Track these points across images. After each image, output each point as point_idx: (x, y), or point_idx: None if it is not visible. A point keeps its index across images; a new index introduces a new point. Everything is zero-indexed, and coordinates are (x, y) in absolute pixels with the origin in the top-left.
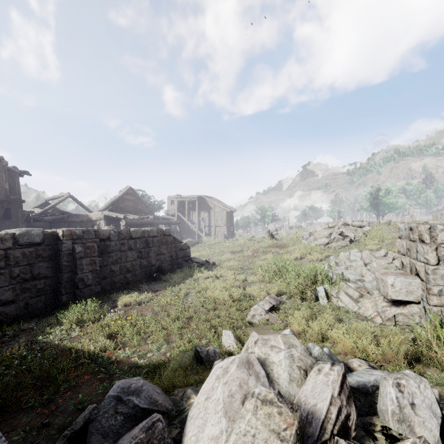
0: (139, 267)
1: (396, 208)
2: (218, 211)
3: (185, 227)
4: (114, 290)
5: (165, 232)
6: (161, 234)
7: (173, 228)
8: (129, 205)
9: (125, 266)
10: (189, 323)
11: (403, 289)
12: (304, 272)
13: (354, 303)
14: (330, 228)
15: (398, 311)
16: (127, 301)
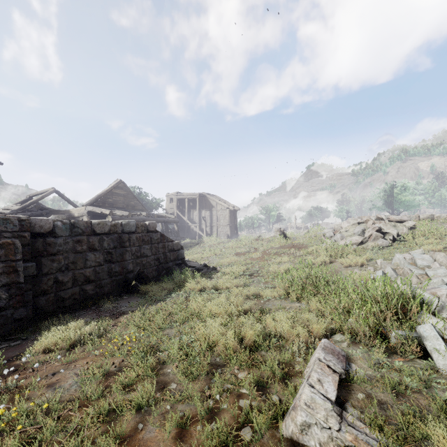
0: (106, 275)
1: (413, 206)
2: (221, 209)
3: (185, 227)
4: (61, 310)
5: (148, 226)
6: (142, 230)
7: (173, 228)
8: (119, 201)
9: (83, 273)
10: (136, 438)
11: None
12: (383, 292)
13: None
14: (361, 224)
15: None
16: (51, 342)
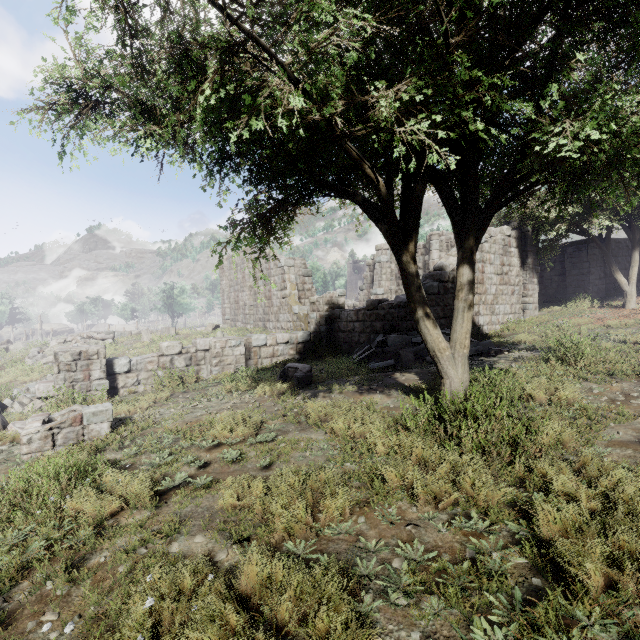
0: None
1: (190, 310)
2: None
3: None
4: None
5: None
6: None
7: None
8: None
9: None
10: None
11: (45, 390)
12: None
13: (22, 407)
14: (67, 343)
15: (43, 404)
16: None
